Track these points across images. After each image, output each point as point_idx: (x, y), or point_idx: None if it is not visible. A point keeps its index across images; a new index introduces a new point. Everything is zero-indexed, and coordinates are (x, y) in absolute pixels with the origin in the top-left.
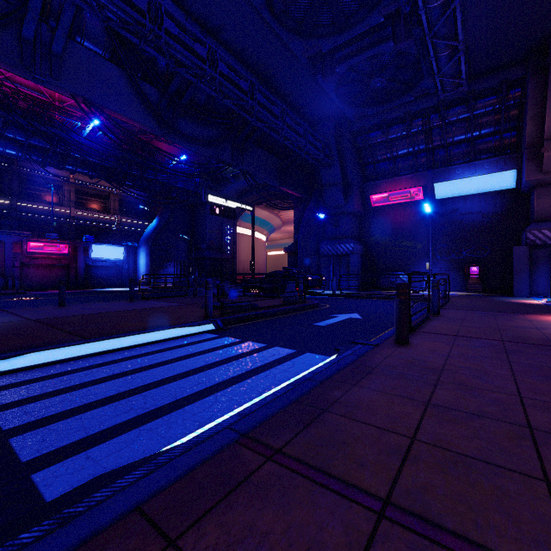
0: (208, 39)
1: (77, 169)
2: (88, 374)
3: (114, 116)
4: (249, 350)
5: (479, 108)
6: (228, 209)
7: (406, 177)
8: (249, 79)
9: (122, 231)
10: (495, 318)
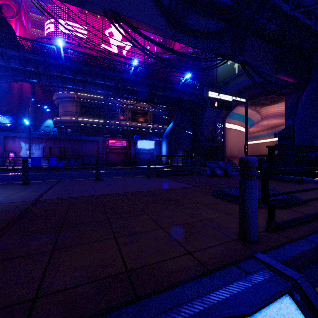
0: None
1: (128, 96)
2: None
3: (135, 27)
4: None
5: None
6: (225, 102)
7: None
8: None
9: (154, 132)
10: None
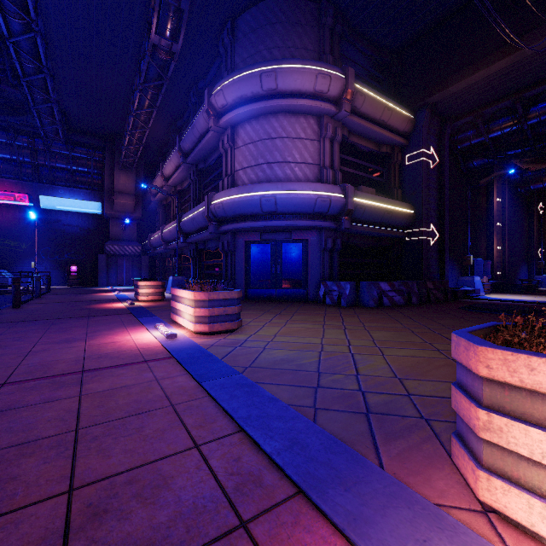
0: None
1: None
2: None
3: None
4: None
5: (76, 153)
6: None
7: (10, 181)
8: None
9: None
10: (75, 296)
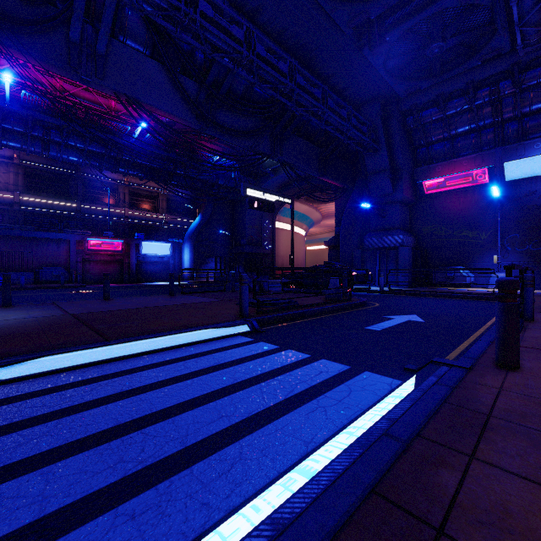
0: (245, 19)
1: (128, 171)
2: (93, 390)
3: (154, 112)
4: (288, 363)
5: None
6: (267, 202)
7: (467, 158)
8: (288, 60)
9: (169, 228)
10: None
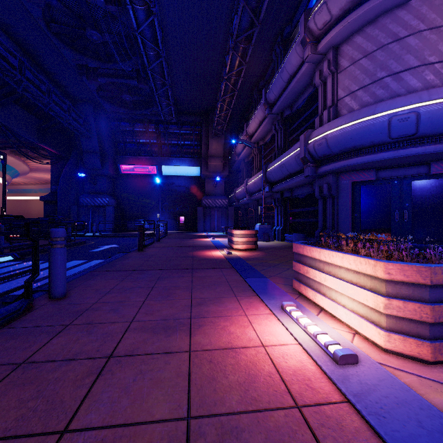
0: None
1: None
2: None
3: None
4: None
5: (183, 130)
6: None
7: (146, 158)
8: (18, 57)
9: None
10: (182, 241)
